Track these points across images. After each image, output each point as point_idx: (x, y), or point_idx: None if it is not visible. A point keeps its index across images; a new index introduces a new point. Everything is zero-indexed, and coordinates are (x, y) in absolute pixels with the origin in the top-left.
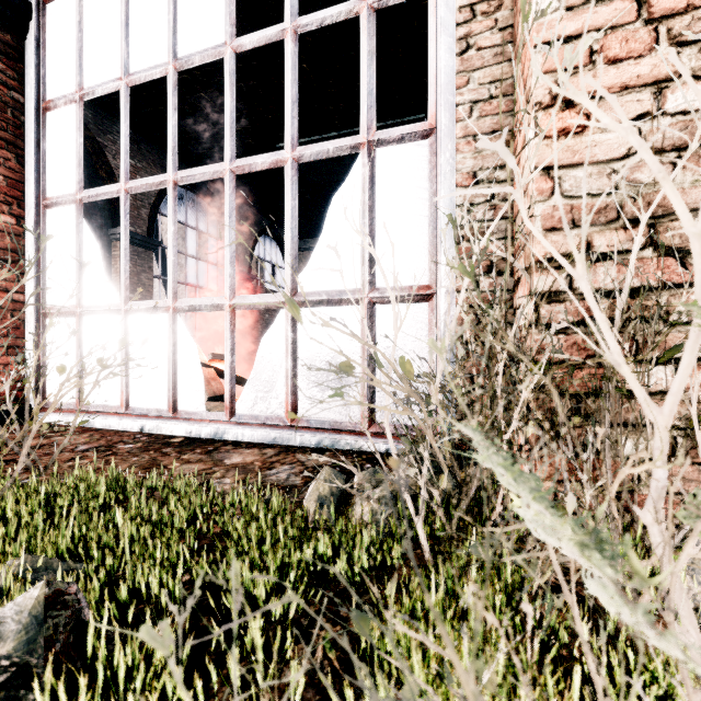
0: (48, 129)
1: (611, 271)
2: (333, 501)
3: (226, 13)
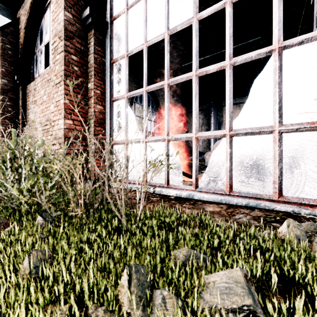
0: (114, 70)
1: None
2: (305, 239)
3: (193, 3)
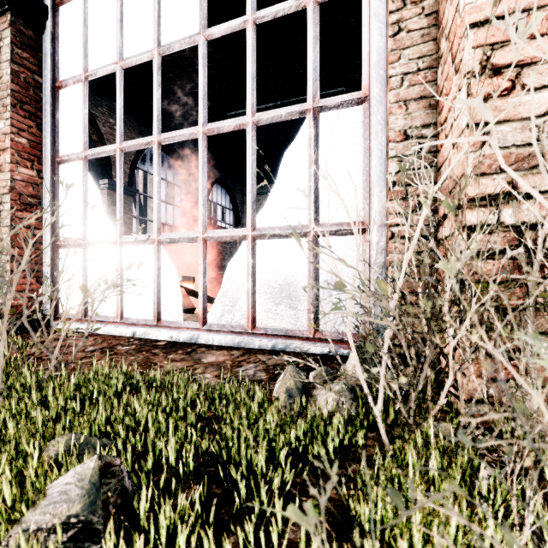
0: (61, 103)
1: (533, 207)
2: (298, 393)
3: (199, 9)
